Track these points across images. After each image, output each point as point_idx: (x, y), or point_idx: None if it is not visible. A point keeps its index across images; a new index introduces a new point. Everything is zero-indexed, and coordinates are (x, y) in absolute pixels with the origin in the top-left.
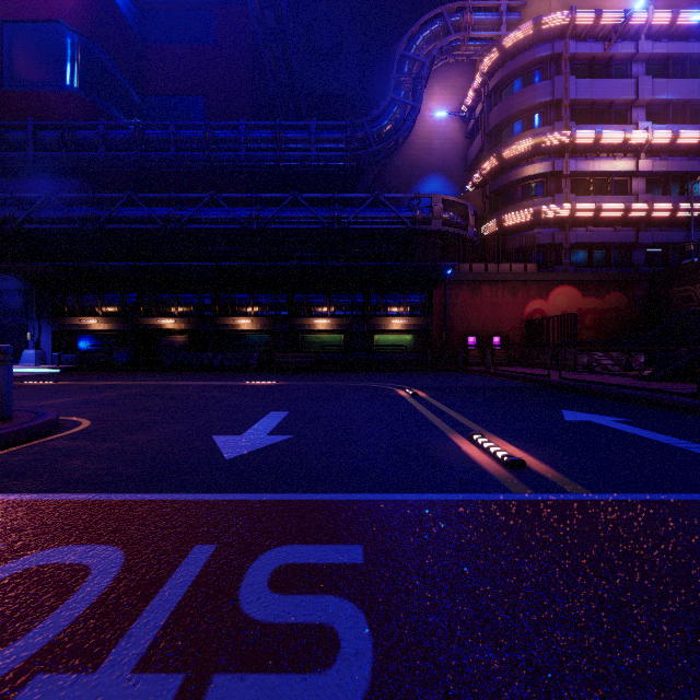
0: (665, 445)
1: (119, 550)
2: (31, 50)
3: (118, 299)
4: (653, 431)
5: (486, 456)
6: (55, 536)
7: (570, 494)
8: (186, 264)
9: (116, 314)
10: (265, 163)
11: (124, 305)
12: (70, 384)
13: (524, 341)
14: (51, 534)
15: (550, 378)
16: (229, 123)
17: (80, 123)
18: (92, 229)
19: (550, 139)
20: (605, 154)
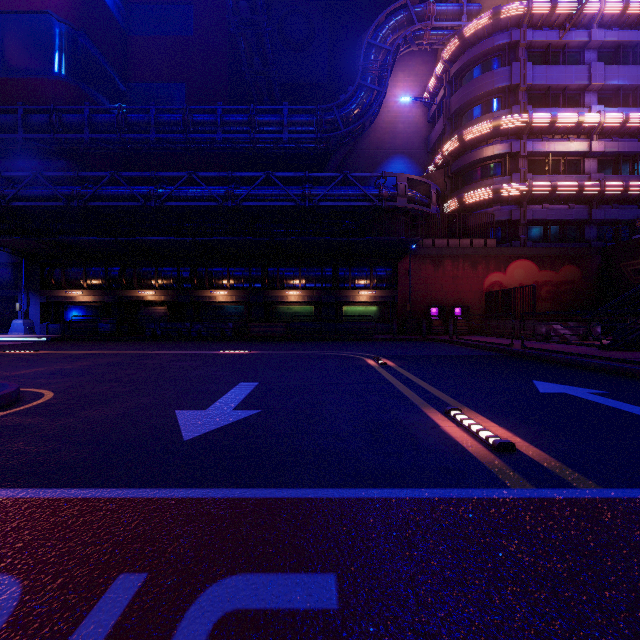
0: None
1: (17, 584)
2: (21, 40)
3: (102, 272)
4: (636, 405)
5: (468, 436)
6: None
7: (577, 490)
8: (165, 238)
9: (100, 286)
10: (240, 145)
11: (107, 278)
12: (50, 353)
13: (484, 312)
14: None
15: (513, 348)
16: (206, 107)
17: (67, 107)
18: (77, 206)
19: (508, 122)
20: (559, 136)
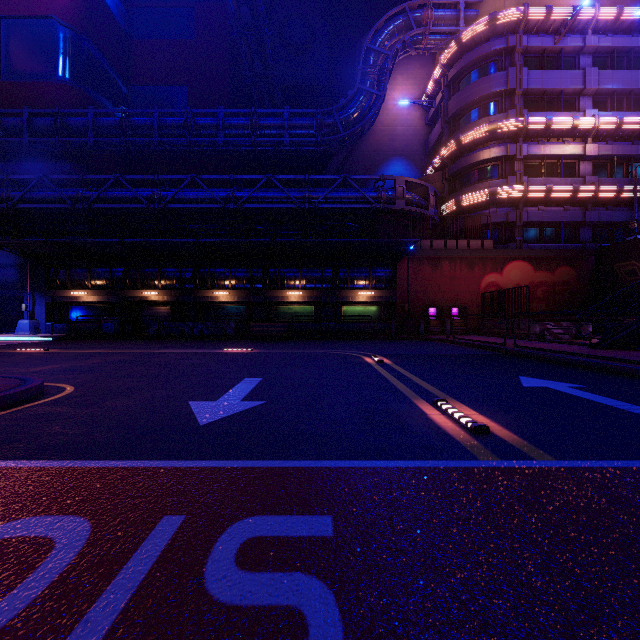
0: (621, 411)
1: (87, 522)
2: (26, 44)
3: (106, 273)
4: (608, 397)
5: (450, 422)
6: (24, 506)
7: (535, 461)
8: (168, 240)
9: (104, 287)
10: (241, 148)
11: (111, 279)
12: (60, 351)
13: (480, 312)
14: (21, 503)
15: (506, 346)
16: (208, 110)
17: (71, 110)
18: (82, 208)
19: (505, 125)
20: (555, 139)
